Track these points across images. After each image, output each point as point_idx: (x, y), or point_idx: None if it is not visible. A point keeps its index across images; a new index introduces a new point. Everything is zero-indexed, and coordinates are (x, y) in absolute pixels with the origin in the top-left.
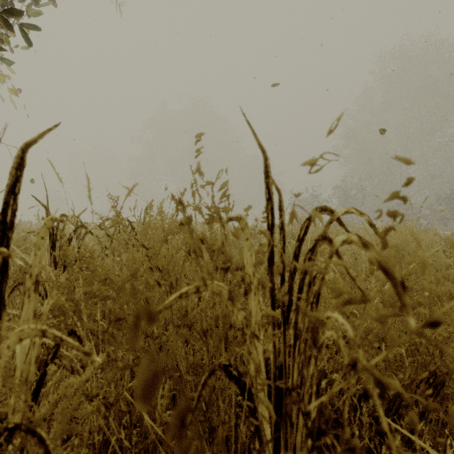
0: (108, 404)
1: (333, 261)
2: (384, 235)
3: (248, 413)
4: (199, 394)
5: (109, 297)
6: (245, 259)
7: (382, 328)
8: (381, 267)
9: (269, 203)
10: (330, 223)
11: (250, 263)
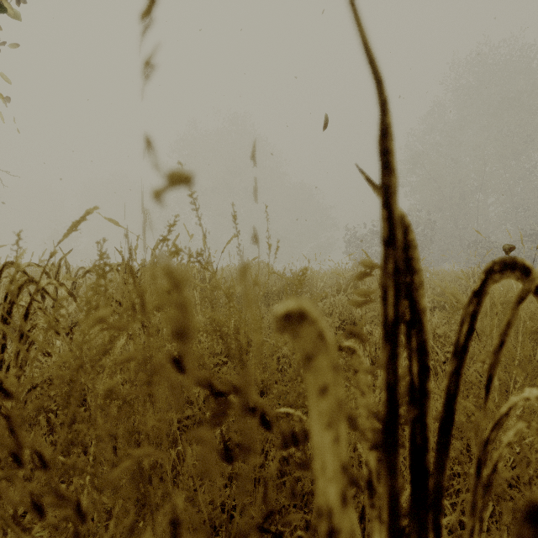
0: None
1: None
2: None
3: None
4: None
5: None
6: (319, 462)
7: None
8: None
9: (390, 253)
10: (522, 301)
11: (335, 468)
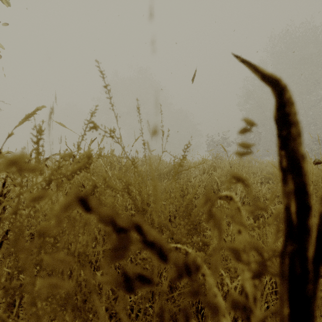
0: None
1: None
2: None
3: None
4: None
5: None
6: None
7: None
8: None
9: None
10: None
11: None
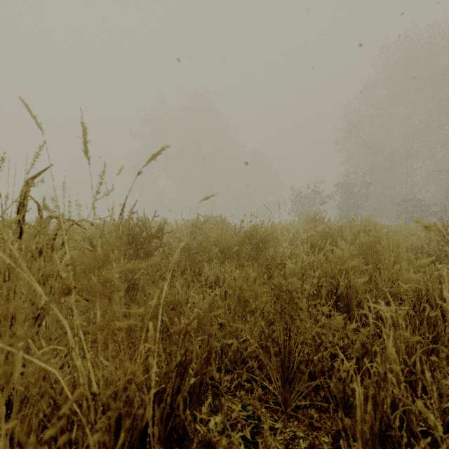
0: None
1: None
2: None
3: None
4: None
5: None
6: None
7: None
8: None
9: None
10: None
11: None
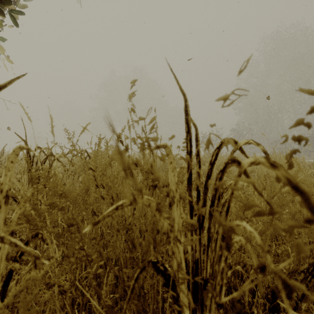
0: (63, 291)
1: (244, 179)
2: (290, 157)
3: (172, 299)
4: (132, 287)
5: (64, 208)
6: (170, 178)
7: (288, 238)
8: (291, 185)
9: (188, 135)
10: (234, 151)
11: (174, 181)
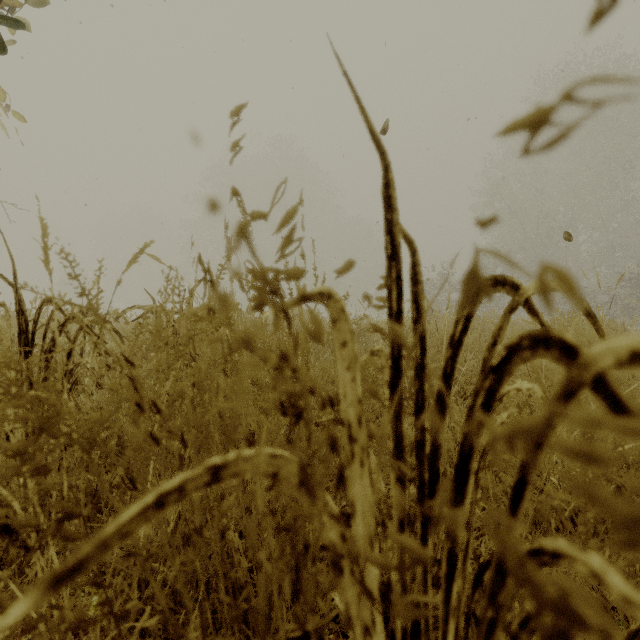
0: None
1: (624, 425)
2: None
3: None
4: None
5: (47, 469)
6: (341, 389)
7: None
8: None
9: (392, 265)
10: (513, 311)
11: (352, 397)
